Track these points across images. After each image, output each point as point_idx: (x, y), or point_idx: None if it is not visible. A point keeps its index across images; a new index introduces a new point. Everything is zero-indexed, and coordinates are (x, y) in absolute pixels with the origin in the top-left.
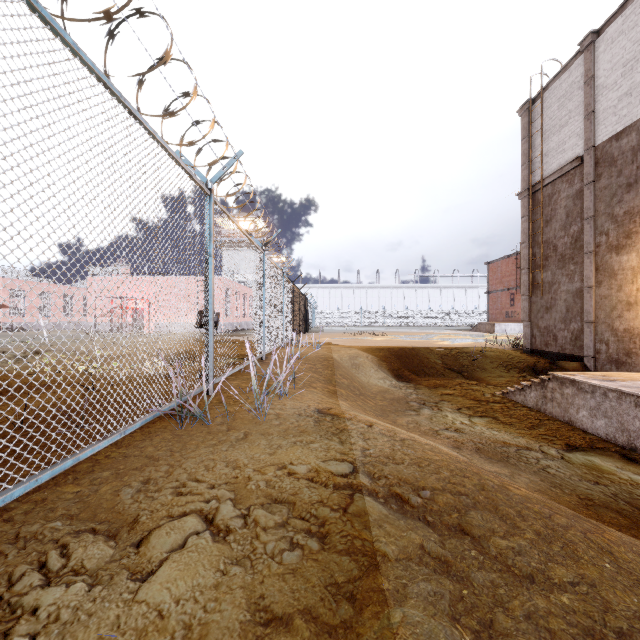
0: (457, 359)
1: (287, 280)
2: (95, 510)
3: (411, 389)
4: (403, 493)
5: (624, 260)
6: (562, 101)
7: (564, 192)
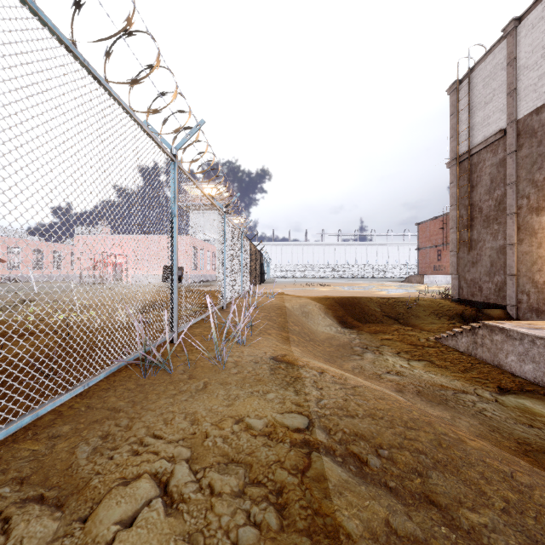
0: (394, 307)
1: (245, 238)
2: (47, 472)
3: (354, 334)
4: (361, 452)
5: (544, 220)
6: (487, 81)
7: (489, 161)
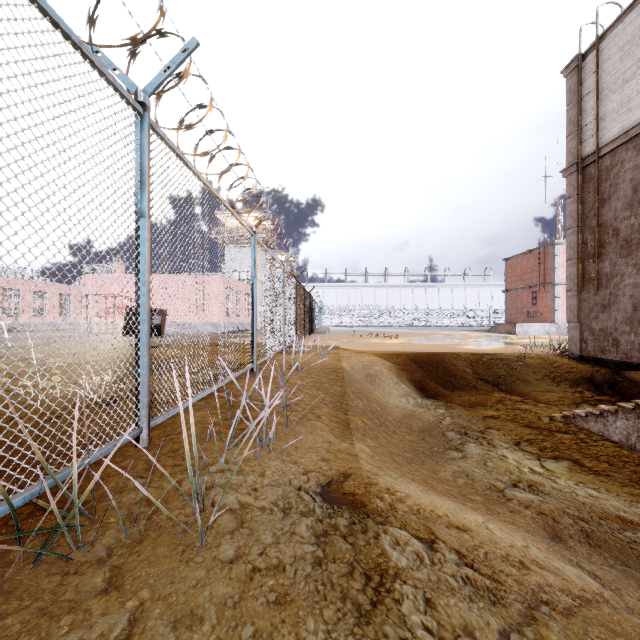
0: (491, 367)
1: (288, 275)
2: None
3: (442, 408)
4: None
5: None
6: (627, 49)
7: (630, 162)
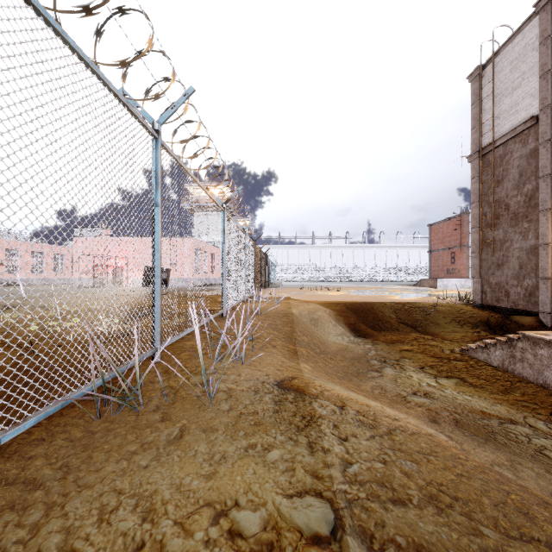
0: (410, 314)
1: (249, 239)
2: None
3: (369, 344)
4: None
5: None
6: (515, 64)
7: (517, 152)
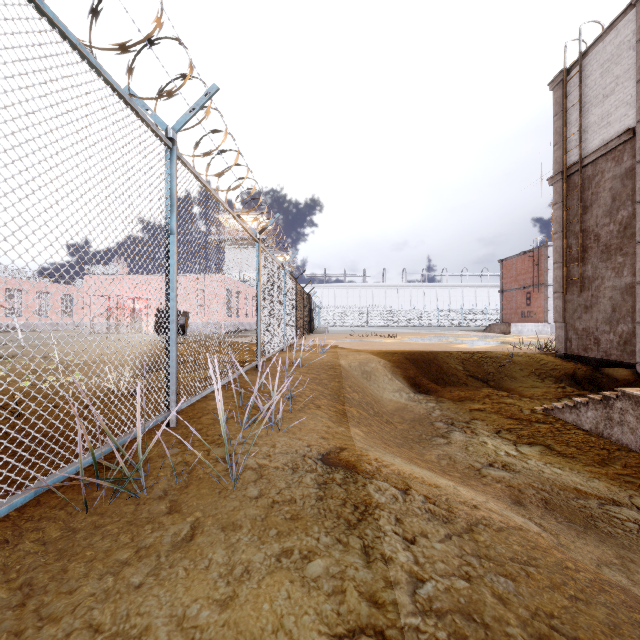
0: (481, 365)
1: (289, 277)
2: None
3: (432, 402)
4: None
5: None
6: (606, 66)
7: (609, 172)
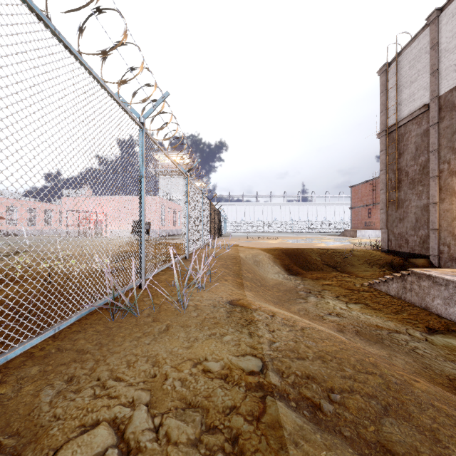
0: (332, 257)
1: (205, 198)
2: (9, 418)
3: (299, 280)
4: (314, 397)
5: None
6: (412, 63)
7: (414, 131)
